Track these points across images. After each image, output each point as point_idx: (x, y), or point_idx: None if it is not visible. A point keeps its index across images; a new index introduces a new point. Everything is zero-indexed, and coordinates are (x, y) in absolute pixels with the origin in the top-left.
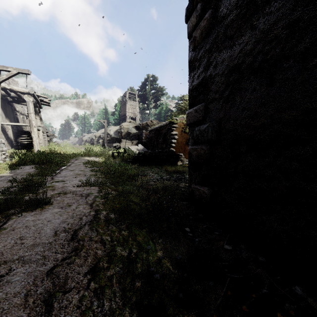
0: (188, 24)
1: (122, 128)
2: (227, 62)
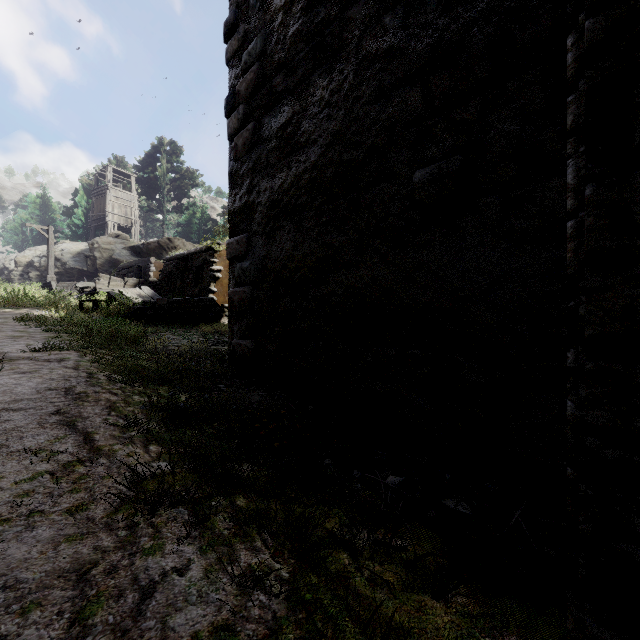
0: (229, 122)
1: (97, 248)
2: (269, 193)
